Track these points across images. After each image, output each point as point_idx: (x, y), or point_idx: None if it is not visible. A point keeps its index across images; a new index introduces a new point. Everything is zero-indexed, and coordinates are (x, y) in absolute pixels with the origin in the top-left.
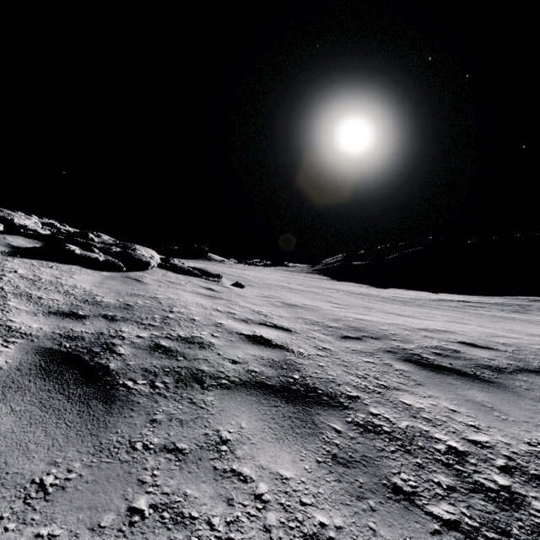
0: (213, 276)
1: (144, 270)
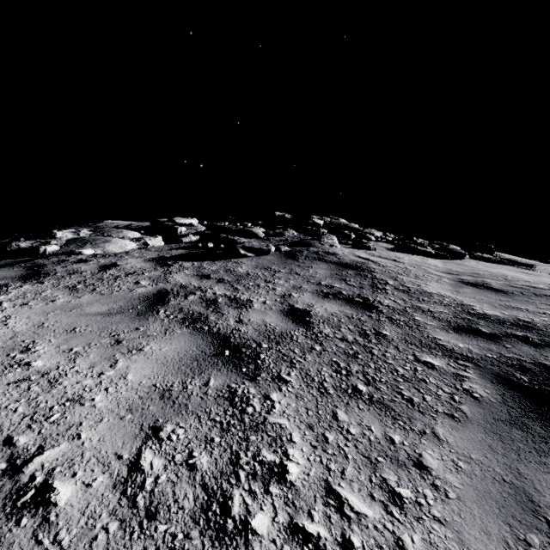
0: (525, 265)
1: (460, 259)
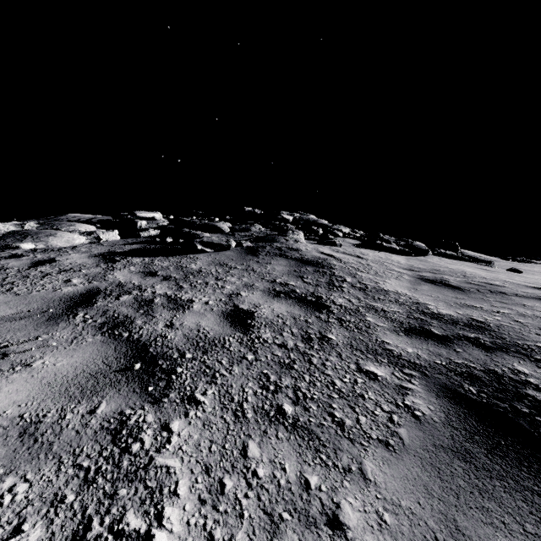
0: (484, 262)
1: (424, 256)
